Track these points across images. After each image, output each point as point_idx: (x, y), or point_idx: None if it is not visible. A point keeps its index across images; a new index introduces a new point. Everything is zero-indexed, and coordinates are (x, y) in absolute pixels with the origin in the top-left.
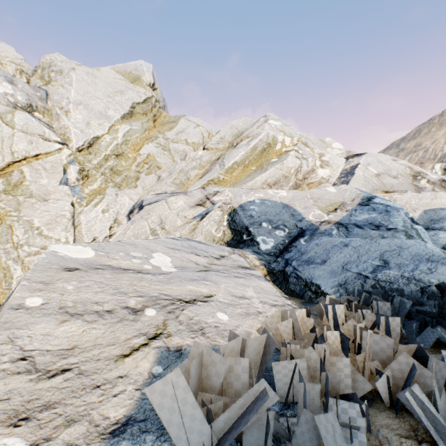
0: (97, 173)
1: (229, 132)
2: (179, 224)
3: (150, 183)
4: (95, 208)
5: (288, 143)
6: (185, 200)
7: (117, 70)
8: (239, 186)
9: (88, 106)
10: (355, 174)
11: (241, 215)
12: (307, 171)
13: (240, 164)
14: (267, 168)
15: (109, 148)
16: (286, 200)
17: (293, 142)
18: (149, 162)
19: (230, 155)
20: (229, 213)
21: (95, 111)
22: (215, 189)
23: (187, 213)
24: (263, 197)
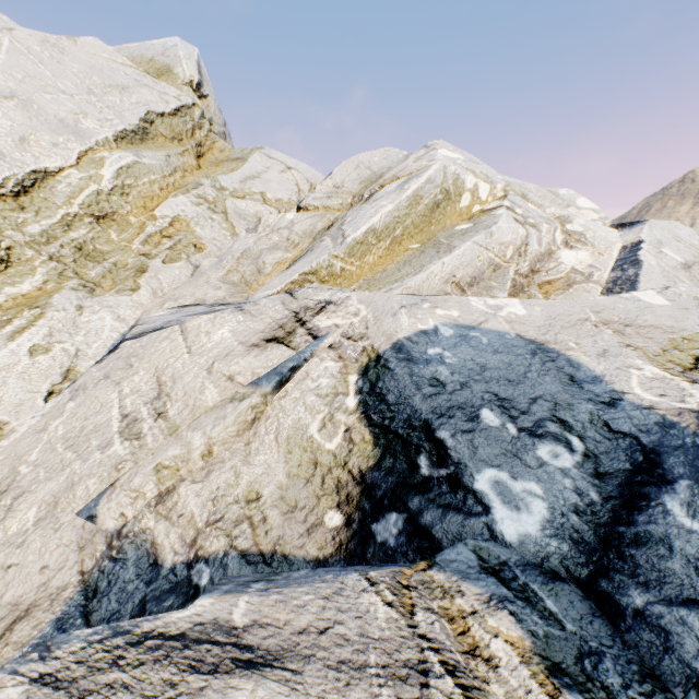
0: (36, 254)
1: (353, 174)
2: (210, 402)
3: (174, 281)
4: (10, 341)
5: (486, 194)
6: (234, 325)
7: (125, 55)
8: (385, 287)
9: (32, 105)
10: (643, 263)
11: (402, 378)
12: (539, 253)
13: (382, 236)
14: (453, 243)
15: (77, 200)
16: (532, 328)
17: (495, 193)
18: (175, 235)
19: (357, 214)
20: (363, 368)
21: (49, 115)
22: (322, 296)
23: (238, 366)
24: (459, 319)
